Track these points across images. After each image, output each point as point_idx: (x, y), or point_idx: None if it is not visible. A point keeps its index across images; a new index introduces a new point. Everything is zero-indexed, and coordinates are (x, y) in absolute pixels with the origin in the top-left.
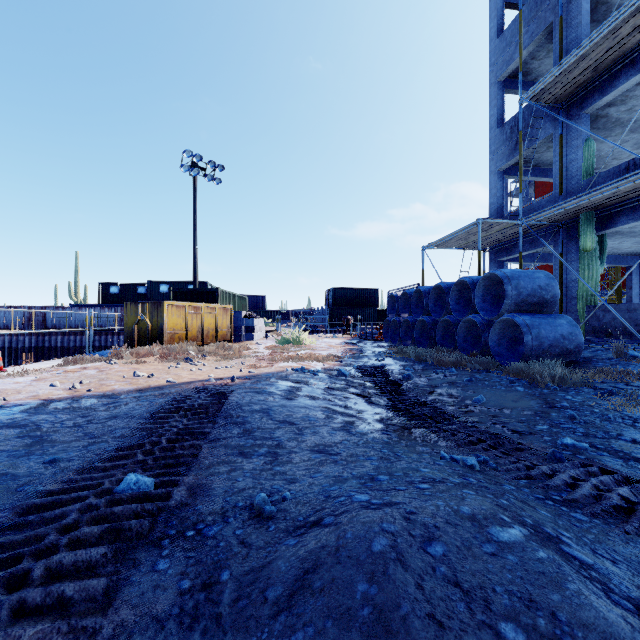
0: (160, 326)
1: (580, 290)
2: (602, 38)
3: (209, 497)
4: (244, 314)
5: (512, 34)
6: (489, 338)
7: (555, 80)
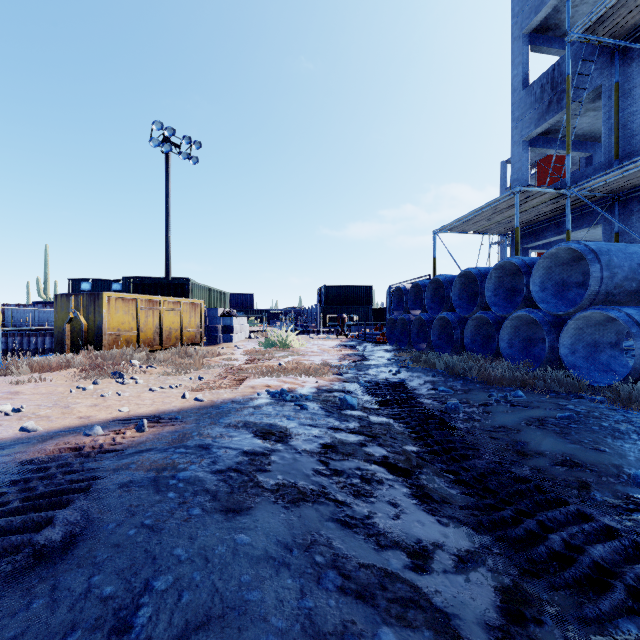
0: (98, 325)
1: None
2: None
3: None
4: (221, 311)
5: None
6: (559, 342)
7: (620, 2)
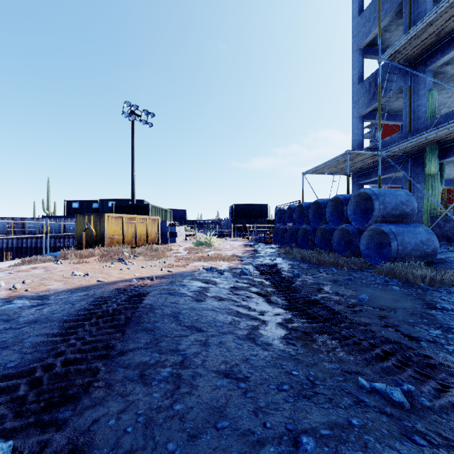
0: (102, 233)
1: (425, 205)
2: (447, 7)
3: None
4: (169, 223)
5: (370, 12)
6: (360, 243)
7: (407, 43)
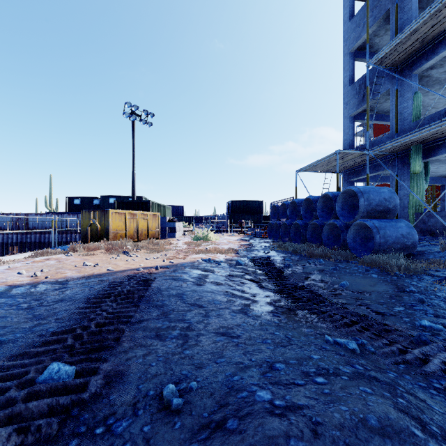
0: (106, 227)
1: (411, 201)
2: (429, 17)
3: (123, 386)
4: (168, 219)
5: (360, 18)
6: (347, 237)
7: (393, 49)
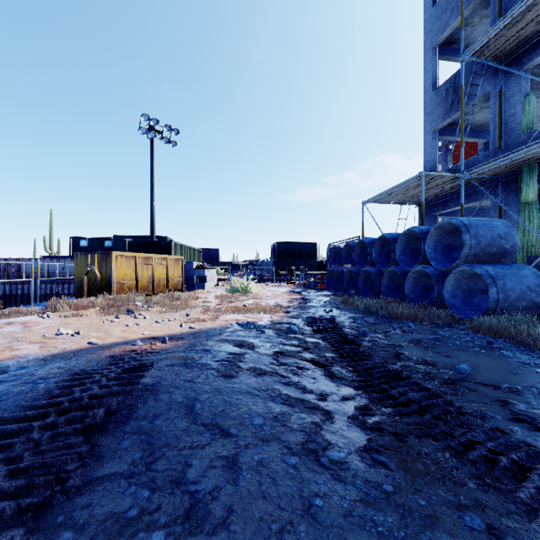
0: (108, 276)
1: (520, 241)
2: None
3: None
4: (196, 265)
5: (448, 1)
6: (443, 289)
7: (498, 34)
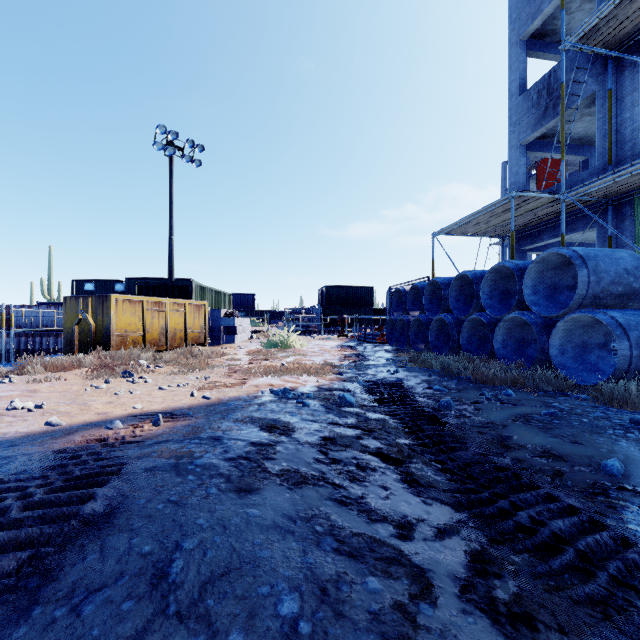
0: (106, 327)
1: None
2: None
3: None
4: (224, 312)
5: None
6: (549, 343)
7: (611, 13)
